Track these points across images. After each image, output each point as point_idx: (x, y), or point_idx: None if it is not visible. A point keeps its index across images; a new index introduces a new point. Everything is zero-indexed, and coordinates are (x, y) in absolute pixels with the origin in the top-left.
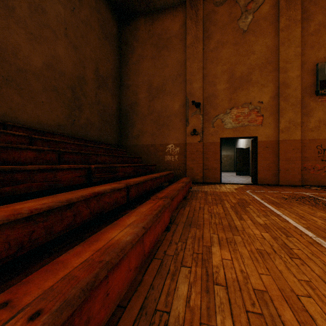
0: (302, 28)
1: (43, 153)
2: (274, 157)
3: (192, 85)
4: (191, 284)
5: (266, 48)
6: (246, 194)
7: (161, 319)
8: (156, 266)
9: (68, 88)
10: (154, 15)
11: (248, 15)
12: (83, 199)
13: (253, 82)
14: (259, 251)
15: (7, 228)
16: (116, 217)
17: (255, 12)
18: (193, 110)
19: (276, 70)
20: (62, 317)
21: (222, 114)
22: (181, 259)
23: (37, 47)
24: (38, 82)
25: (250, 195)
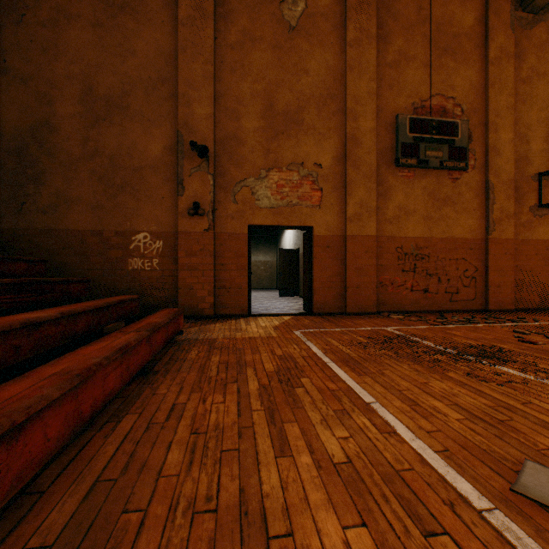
0: (378, 51)
1: None
2: (339, 265)
3: (191, 109)
4: None
5: (326, 70)
6: (296, 341)
7: None
8: None
9: None
10: None
11: None
12: None
13: (306, 127)
14: None
15: None
16: None
17: None
18: (195, 163)
19: (342, 112)
20: None
21: (253, 178)
22: None
23: None
24: None
25: (303, 342)
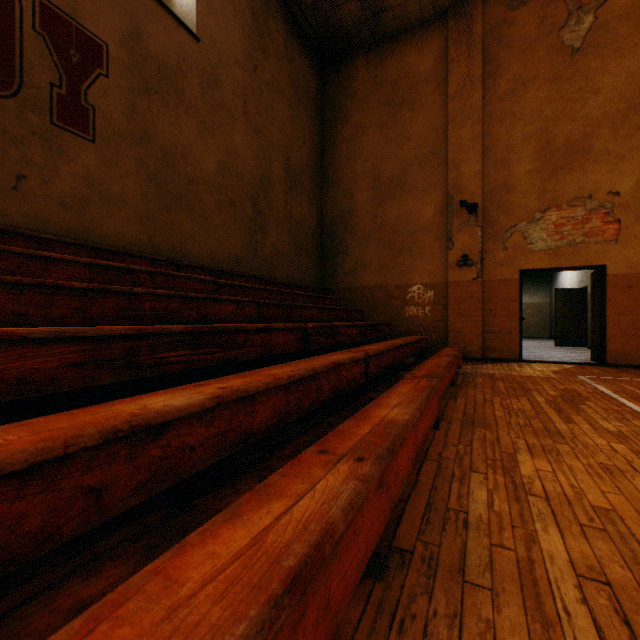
0: None
1: (241, 306)
2: None
3: (459, 171)
4: (491, 491)
5: (626, 79)
6: (580, 383)
7: (458, 516)
8: (432, 467)
9: (247, 199)
10: (383, 47)
11: (583, 15)
12: (324, 370)
13: (595, 153)
14: (604, 466)
15: (273, 394)
16: (357, 401)
17: (600, 7)
18: (462, 219)
19: None
20: (383, 465)
21: (525, 222)
22: (468, 464)
23: (210, 142)
24: (211, 196)
25: (588, 384)
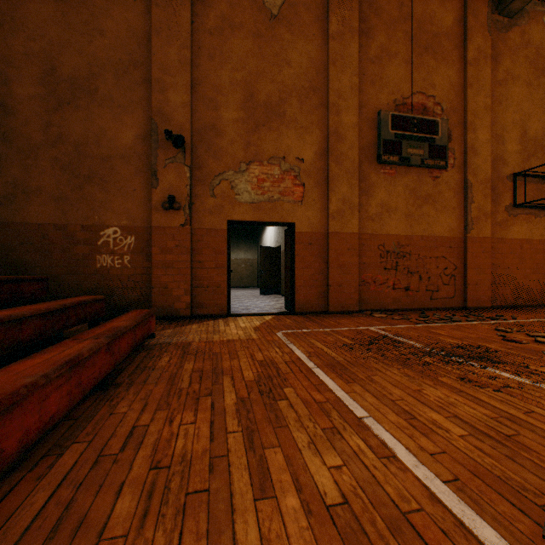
0: (361, 46)
1: None
2: (321, 263)
3: (166, 96)
4: None
5: (309, 62)
6: (278, 344)
7: None
8: None
9: None
10: None
11: None
12: None
13: (288, 120)
14: None
15: None
16: None
17: None
18: (170, 153)
19: (324, 106)
20: None
21: (233, 171)
22: None
23: None
24: None
25: (285, 345)
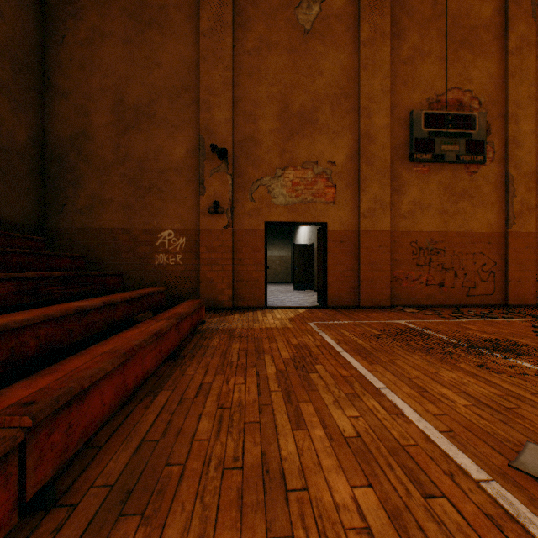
0: (392, 49)
1: None
2: (352, 260)
3: (212, 114)
4: None
5: (340, 70)
6: (310, 332)
7: None
8: None
9: None
10: None
11: (312, 3)
12: None
13: (321, 126)
14: None
15: None
16: None
17: (324, 2)
18: (215, 164)
19: (355, 110)
20: None
21: (269, 177)
22: None
23: None
24: None
25: (317, 333)
